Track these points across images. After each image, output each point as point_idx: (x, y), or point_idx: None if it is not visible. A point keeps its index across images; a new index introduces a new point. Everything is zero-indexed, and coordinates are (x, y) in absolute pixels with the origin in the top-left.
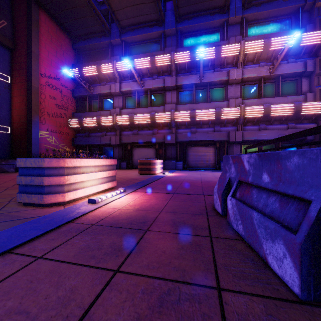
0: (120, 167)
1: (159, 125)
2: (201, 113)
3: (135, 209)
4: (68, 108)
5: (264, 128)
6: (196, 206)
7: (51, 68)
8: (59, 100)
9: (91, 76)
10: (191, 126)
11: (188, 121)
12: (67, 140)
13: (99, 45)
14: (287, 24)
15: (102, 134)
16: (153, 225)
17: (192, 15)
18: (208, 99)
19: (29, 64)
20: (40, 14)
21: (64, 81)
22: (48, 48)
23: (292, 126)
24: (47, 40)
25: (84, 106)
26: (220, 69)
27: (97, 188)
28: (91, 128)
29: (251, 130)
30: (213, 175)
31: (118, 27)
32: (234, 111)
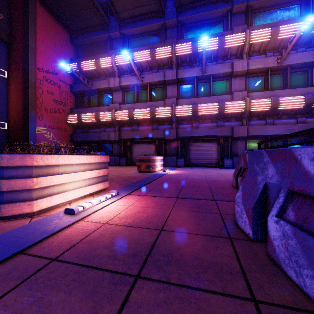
0: (119, 163)
1: (159, 120)
2: (203, 107)
3: (126, 225)
4: (67, 104)
5: (271, 123)
6: (210, 221)
7: (49, 63)
8: (57, 95)
9: (89, 71)
10: (192, 121)
11: (190, 115)
12: (66, 136)
13: (98, 39)
14: (296, 11)
15: (100, 130)
16: (149, 264)
17: (194, 5)
18: (211, 92)
19: (26, 58)
20: (37, 7)
21: (63, 76)
22: (46, 42)
23: (301, 120)
24: (44, 34)
25: (82, 101)
26: (223, 61)
27: (83, 192)
28: (90, 123)
29: (256, 125)
30: (218, 173)
31: (117, 20)
32: (239, 104)
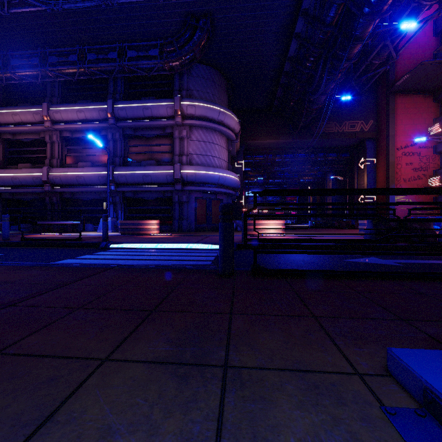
0: None
1: None
2: None
3: None
4: (429, 167)
5: None
6: None
7: (407, 138)
8: (416, 163)
9: None
10: None
11: None
12: (427, 200)
13: None
14: None
15: None
16: None
17: None
18: None
19: (387, 146)
20: (396, 99)
21: (423, 142)
22: (404, 122)
23: None
24: (403, 116)
25: None
26: None
27: None
28: None
29: None
30: None
31: None
32: None
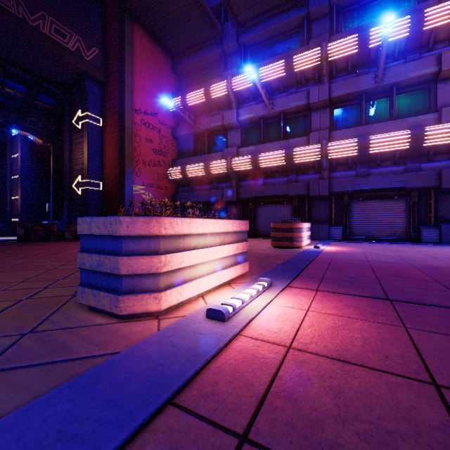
0: None
1: (299, 167)
2: (380, 139)
3: (336, 357)
4: (168, 153)
5: None
6: None
7: (147, 101)
8: (157, 142)
9: (196, 106)
10: (358, 165)
11: (354, 156)
12: (167, 196)
13: (207, 59)
14: None
15: (211, 186)
16: None
17: None
18: (394, 114)
19: (122, 99)
20: (135, 31)
21: (163, 117)
22: (144, 74)
23: None
24: (142, 64)
25: (187, 148)
26: (419, 55)
27: (219, 278)
28: (197, 178)
29: None
30: (421, 252)
31: (234, 26)
32: None
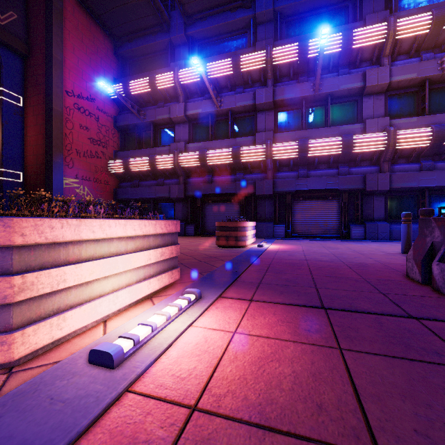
0: (185, 233)
1: (246, 166)
2: (317, 143)
3: (255, 421)
4: (109, 144)
5: (430, 167)
6: None
7: (82, 84)
8: (94, 131)
9: (141, 95)
10: (298, 167)
11: (295, 158)
12: (107, 192)
13: (153, 47)
14: None
15: (157, 182)
16: None
17: None
18: (329, 121)
19: (49, 76)
20: (66, 1)
21: (103, 103)
22: (78, 52)
23: None
24: (76, 41)
25: (131, 140)
26: (349, 70)
27: (132, 294)
28: (141, 173)
29: (404, 171)
30: (351, 249)
31: (181, 16)
32: (377, 138)
